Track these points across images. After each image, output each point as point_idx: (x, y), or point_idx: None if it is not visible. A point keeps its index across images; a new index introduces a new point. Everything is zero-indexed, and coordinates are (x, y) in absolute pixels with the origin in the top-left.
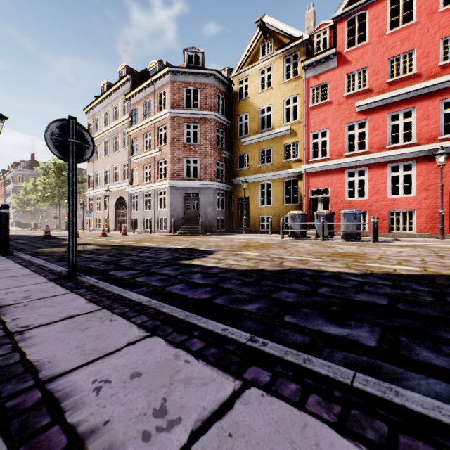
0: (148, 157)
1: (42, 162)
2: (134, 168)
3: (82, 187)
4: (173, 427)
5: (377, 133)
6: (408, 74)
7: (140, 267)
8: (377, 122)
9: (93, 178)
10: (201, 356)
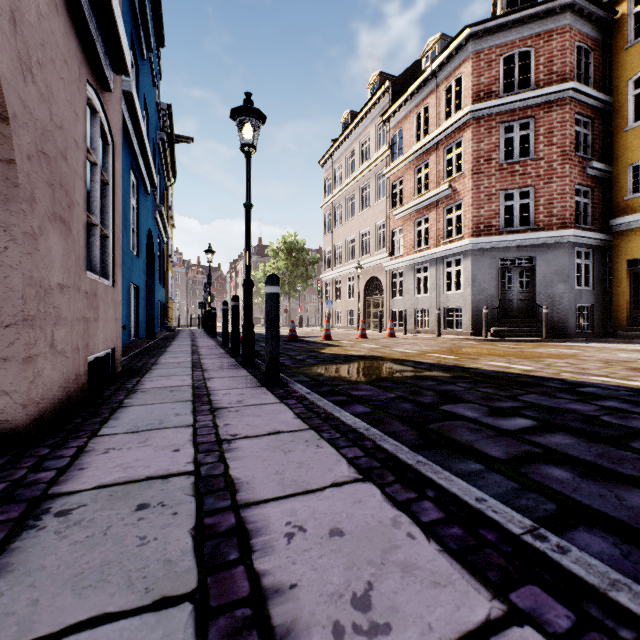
0: (423, 204)
1: (272, 243)
2: (396, 228)
3: (313, 270)
4: None
5: None
6: None
7: None
8: None
9: (332, 254)
10: None
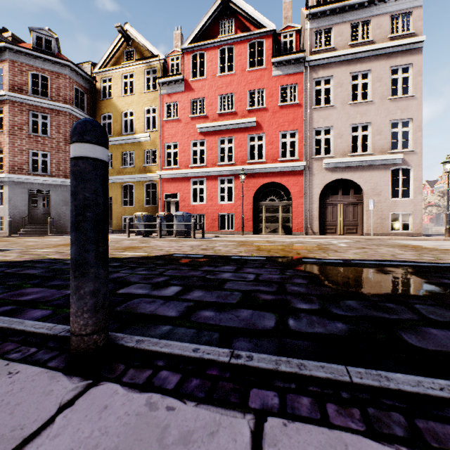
0: None
1: None
2: None
3: None
4: None
5: (211, 152)
6: (230, 110)
7: None
8: (211, 143)
9: None
10: None
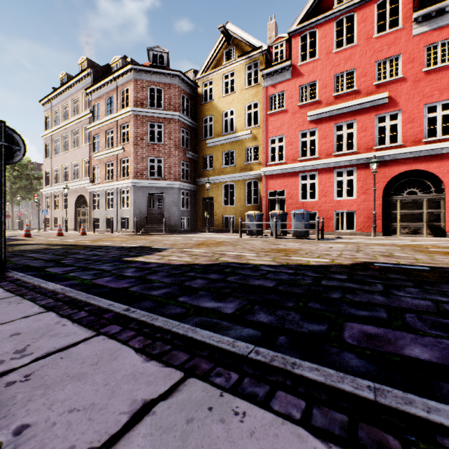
0: (110, 154)
1: None
2: (96, 165)
3: (39, 184)
4: (24, 357)
5: (325, 141)
6: (350, 90)
7: (81, 264)
8: (325, 131)
9: (51, 174)
10: (78, 322)
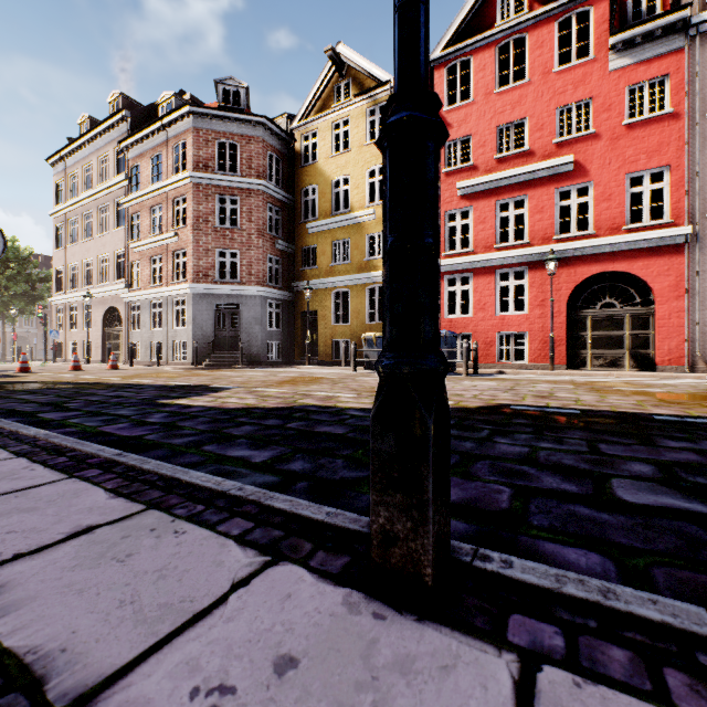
0: (158, 244)
1: None
2: (135, 261)
3: (47, 289)
4: None
5: (483, 226)
6: (519, 150)
7: (91, 408)
8: (483, 212)
9: (65, 274)
10: (52, 467)
